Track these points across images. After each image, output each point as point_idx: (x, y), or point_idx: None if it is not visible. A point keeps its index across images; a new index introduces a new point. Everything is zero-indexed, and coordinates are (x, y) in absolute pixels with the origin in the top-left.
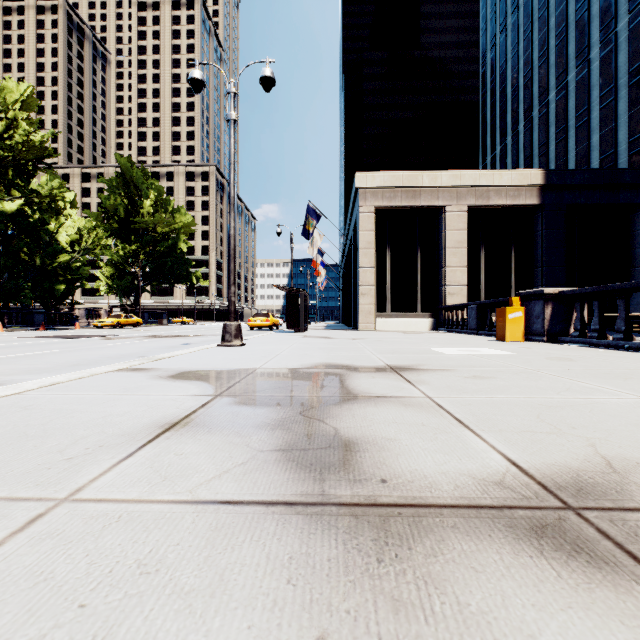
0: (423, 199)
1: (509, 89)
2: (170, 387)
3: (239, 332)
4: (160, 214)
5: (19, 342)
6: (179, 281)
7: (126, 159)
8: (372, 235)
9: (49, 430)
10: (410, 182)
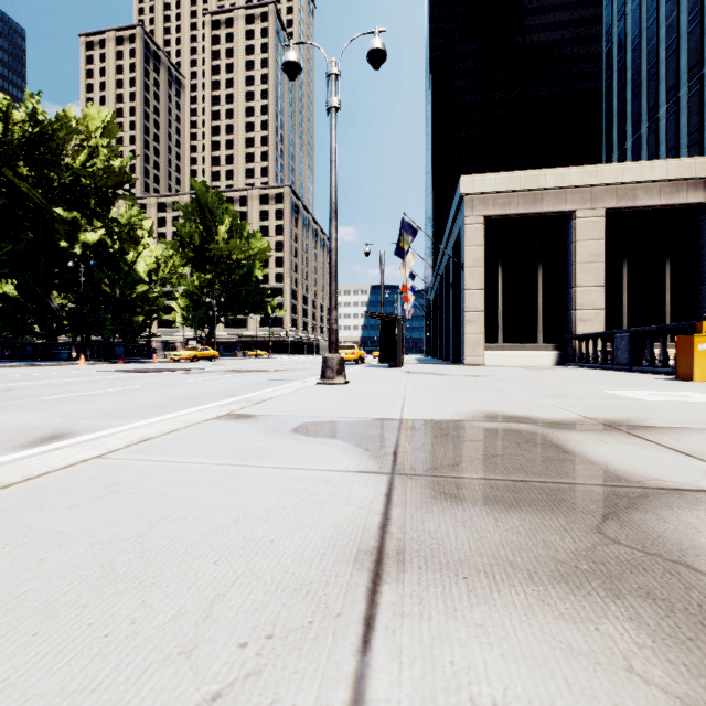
0: (546, 204)
1: (644, 67)
2: (304, 452)
3: (342, 367)
4: (235, 240)
5: (100, 376)
6: (254, 311)
7: (201, 183)
8: (481, 251)
9: (152, 558)
10: (529, 184)
